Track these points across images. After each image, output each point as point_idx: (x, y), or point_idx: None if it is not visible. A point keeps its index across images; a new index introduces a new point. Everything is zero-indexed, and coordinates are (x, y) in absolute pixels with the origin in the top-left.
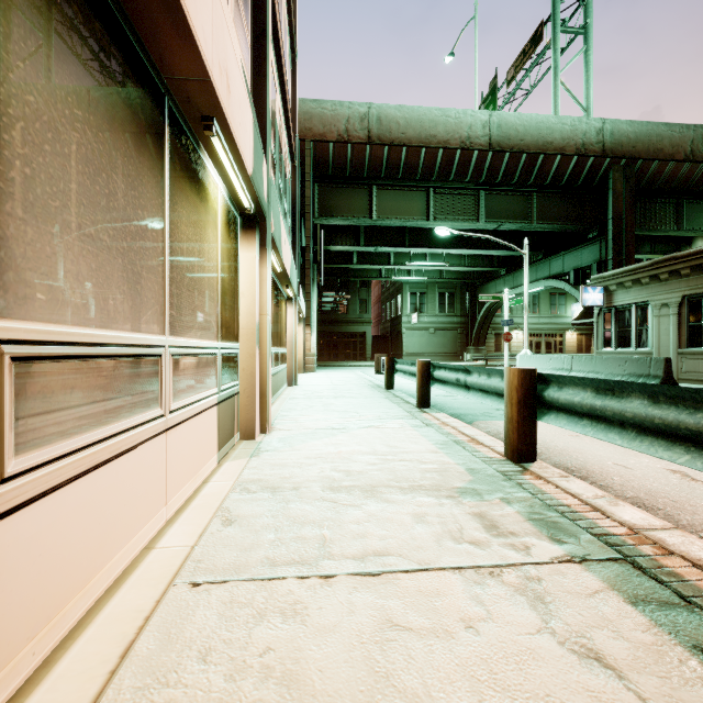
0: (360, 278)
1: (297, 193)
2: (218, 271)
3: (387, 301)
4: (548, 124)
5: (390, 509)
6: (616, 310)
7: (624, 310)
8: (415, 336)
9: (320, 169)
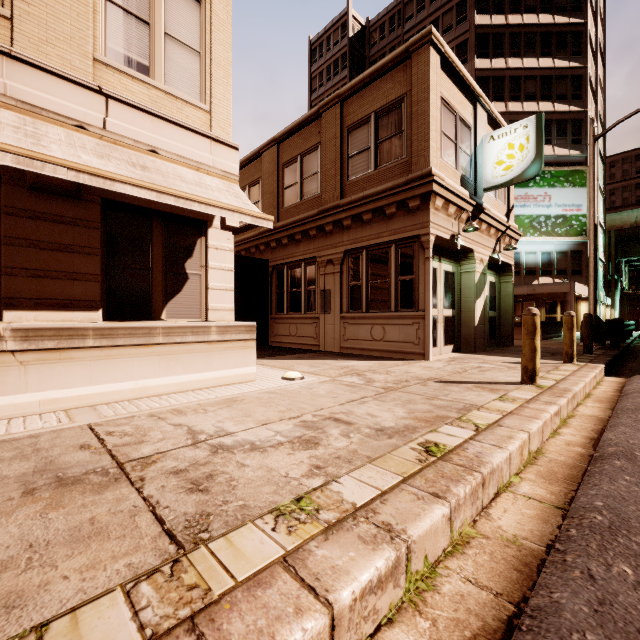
0: None
1: (605, 272)
2: None
3: None
4: None
5: None
6: None
7: None
8: None
9: (620, 239)
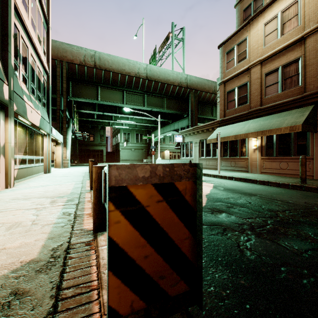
0: (100, 125)
1: (50, 88)
2: None
3: (114, 136)
4: (168, 73)
5: (27, 201)
6: (185, 144)
7: (187, 144)
8: (126, 152)
9: (71, 75)
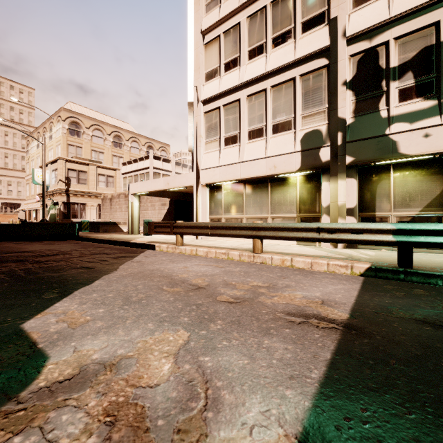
0: None
1: None
2: (297, 197)
3: None
4: None
5: None
6: None
7: None
8: None
9: None
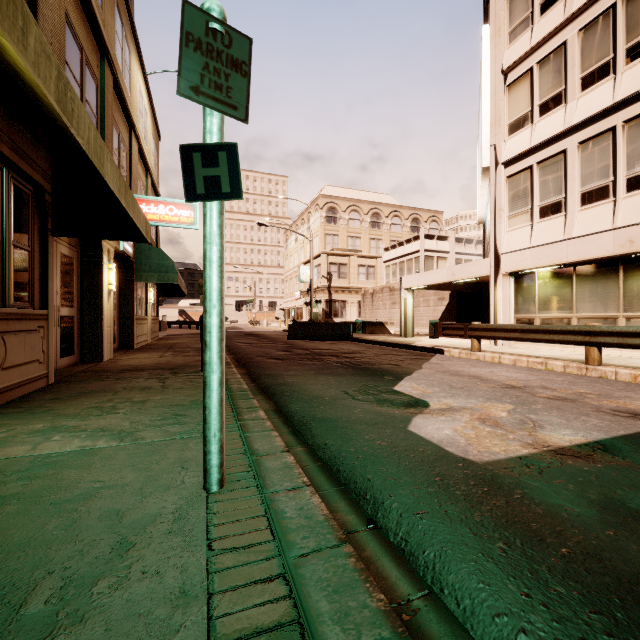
0: None
1: None
2: None
3: None
4: None
5: None
6: None
7: None
8: None
9: None
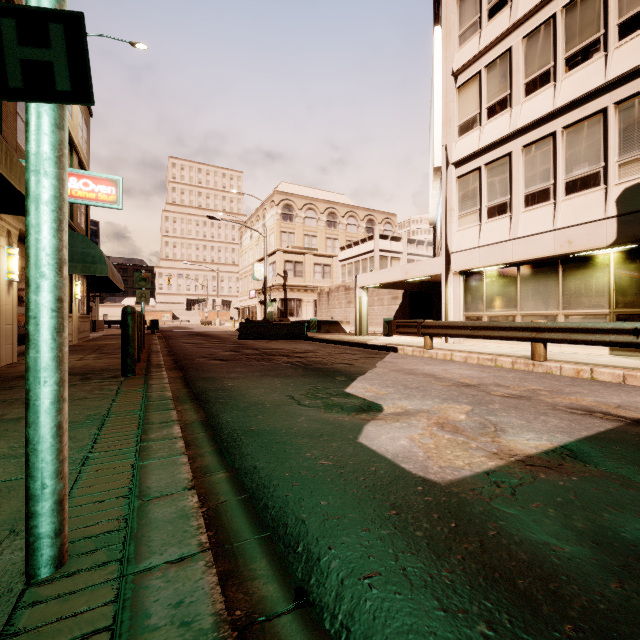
0: None
1: None
2: (610, 284)
3: None
4: None
5: None
6: None
7: None
8: None
9: None
